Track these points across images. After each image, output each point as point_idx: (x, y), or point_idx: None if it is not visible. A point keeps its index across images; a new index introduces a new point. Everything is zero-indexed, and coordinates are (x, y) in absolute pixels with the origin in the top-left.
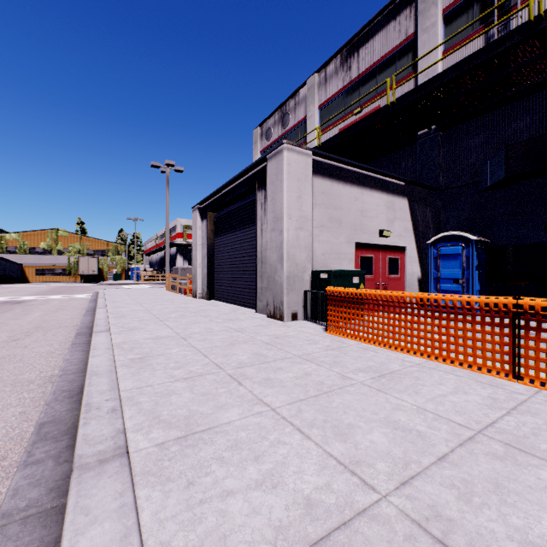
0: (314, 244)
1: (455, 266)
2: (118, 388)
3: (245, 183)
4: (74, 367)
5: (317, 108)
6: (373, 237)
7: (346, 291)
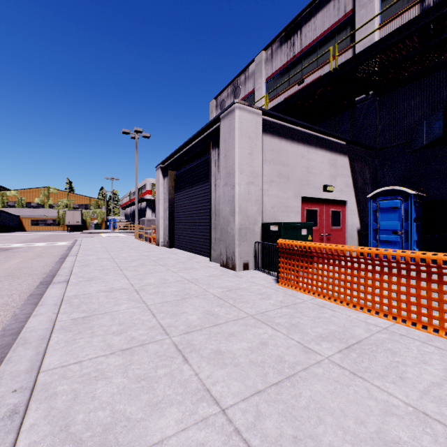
0: (264, 198)
1: (394, 218)
2: (39, 367)
3: (201, 143)
4: (18, 325)
5: (264, 81)
6: (317, 191)
7: (299, 244)
